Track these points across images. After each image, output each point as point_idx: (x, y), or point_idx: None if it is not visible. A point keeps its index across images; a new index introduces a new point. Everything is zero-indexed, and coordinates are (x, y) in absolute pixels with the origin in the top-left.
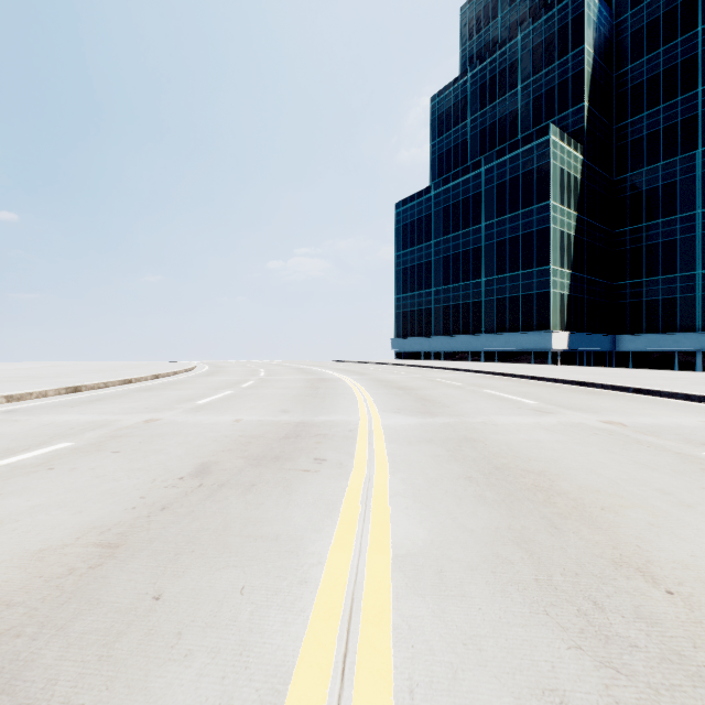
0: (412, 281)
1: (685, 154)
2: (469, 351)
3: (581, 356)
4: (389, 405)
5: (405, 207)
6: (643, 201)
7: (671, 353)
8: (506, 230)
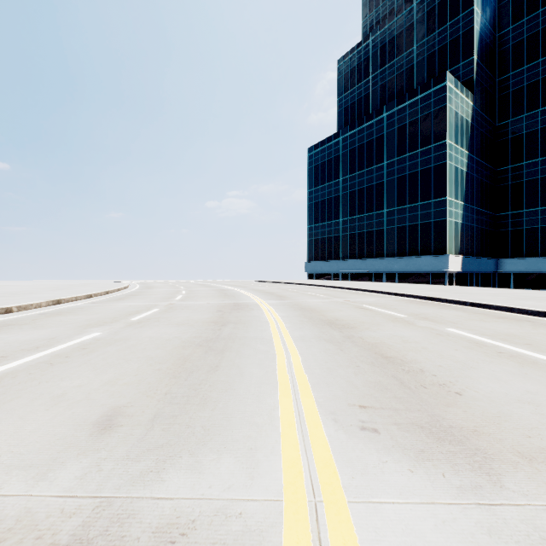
0: (323, 213)
1: None
2: (373, 273)
3: (471, 277)
4: (337, 386)
5: (317, 151)
6: (524, 142)
7: None
8: (406, 167)
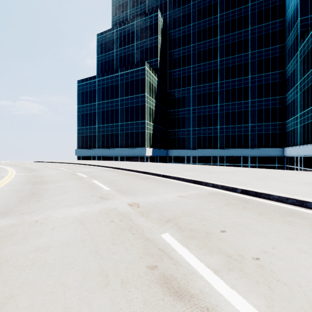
0: (86, 121)
1: (188, 87)
2: (114, 156)
3: (157, 158)
4: None
5: (83, 83)
6: (176, 101)
7: (184, 156)
8: (129, 103)
